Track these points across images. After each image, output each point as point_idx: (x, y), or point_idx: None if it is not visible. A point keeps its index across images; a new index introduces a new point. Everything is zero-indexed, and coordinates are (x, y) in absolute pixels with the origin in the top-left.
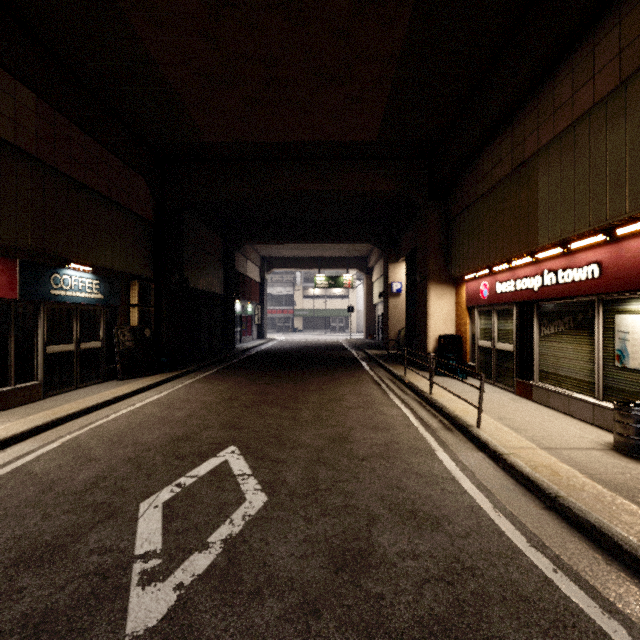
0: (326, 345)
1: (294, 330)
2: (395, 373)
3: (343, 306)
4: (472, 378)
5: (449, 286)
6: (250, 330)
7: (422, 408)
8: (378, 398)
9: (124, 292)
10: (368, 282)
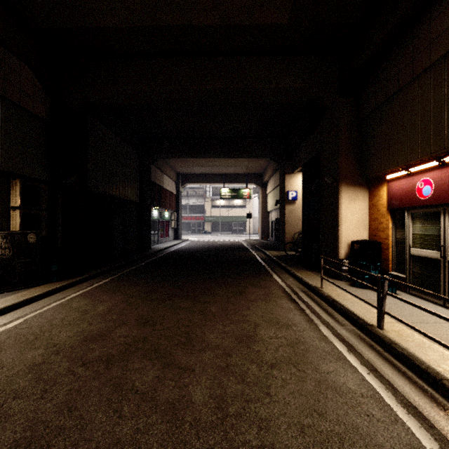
0: (229, 245)
1: (204, 232)
2: (307, 283)
3: (242, 214)
4: (400, 291)
5: (362, 188)
6: (167, 232)
7: (390, 366)
8: (306, 334)
9: (2, 192)
10: (263, 194)
